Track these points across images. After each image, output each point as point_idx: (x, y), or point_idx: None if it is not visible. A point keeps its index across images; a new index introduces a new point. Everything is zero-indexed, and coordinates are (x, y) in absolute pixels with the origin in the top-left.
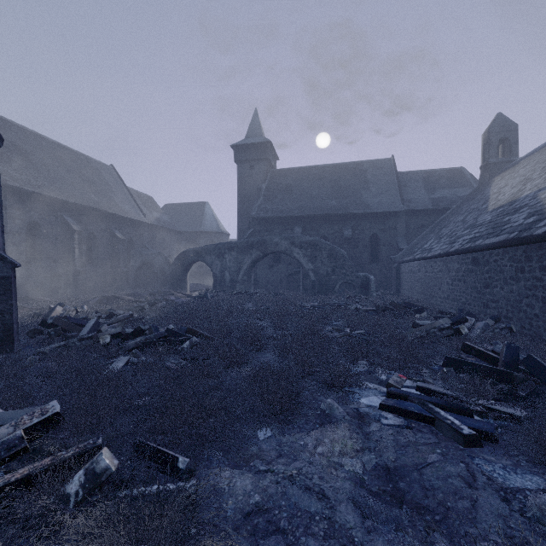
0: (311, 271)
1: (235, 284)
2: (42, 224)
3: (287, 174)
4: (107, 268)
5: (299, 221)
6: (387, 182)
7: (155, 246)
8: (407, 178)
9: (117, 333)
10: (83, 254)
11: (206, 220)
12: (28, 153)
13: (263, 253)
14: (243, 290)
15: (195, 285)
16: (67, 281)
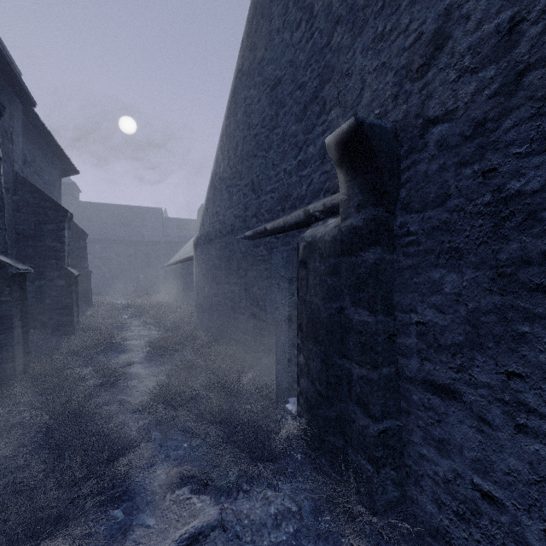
0: (107, 273)
1: None
2: None
3: (90, 207)
4: None
5: (99, 241)
6: (157, 223)
7: None
8: (169, 222)
9: None
10: None
11: None
12: None
13: None
14: None
15: None
16: None
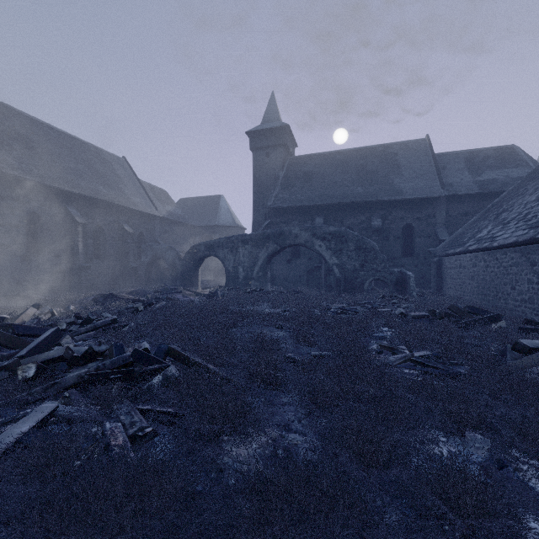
0: (336, 266)
1: (250, 281)
2: (44, 216)
3: (307, 161)
4: (116, 263)
5: (320, 211)
6: (422, 165)
7: (168, 241)
8: (445, 160)
9: (57, 358)
10: (89, 249)
11: (221, 214)
12: (32, 141)
13: (280, 246)
14: (258, 287)
15: (209, 281)
16: (71, 277)
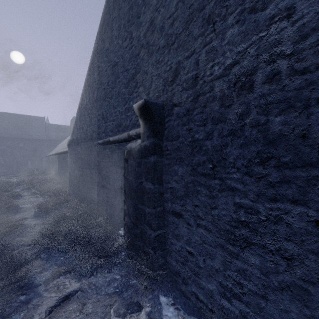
0: (2, 160)
1: None
2: None
3: None
4: None
5: None
6: (41, 127)
7: None
8: (50, 126)
9: None
10: None
11: None
12: None
13: None
14: None
15: None
16: None
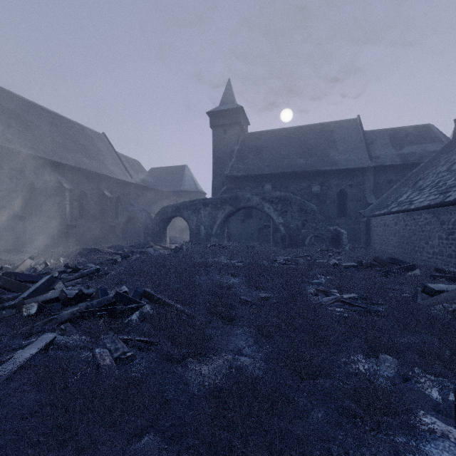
0: (282, 225)
1: (210, 237)
2: (36, 183)
3: (258, 137)
4: (97, 222)
5: (268, 179)
6: (354, 141)
7: (141, 204)
8: (373, 136)
9: (53, 299)
10: (75, 210)
11: (186, 181)
12: (27, 120)
13: (235, 208)
14: (217, 243)
15: (176, 238)
16: (60, 234)
